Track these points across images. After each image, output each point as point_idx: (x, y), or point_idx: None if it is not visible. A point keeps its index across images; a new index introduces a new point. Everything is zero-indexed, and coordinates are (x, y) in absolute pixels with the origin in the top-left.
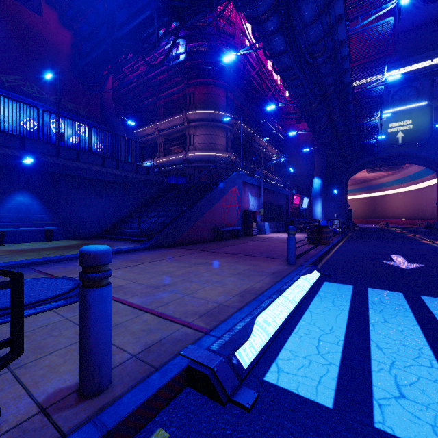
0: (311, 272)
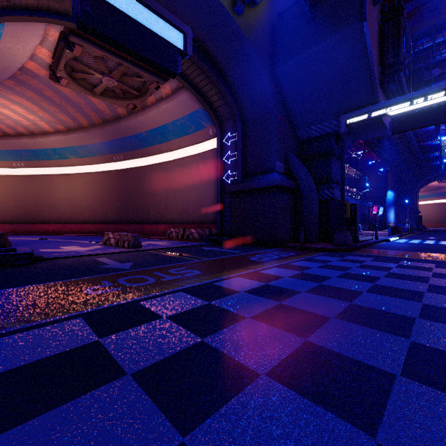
0: (397, 237)
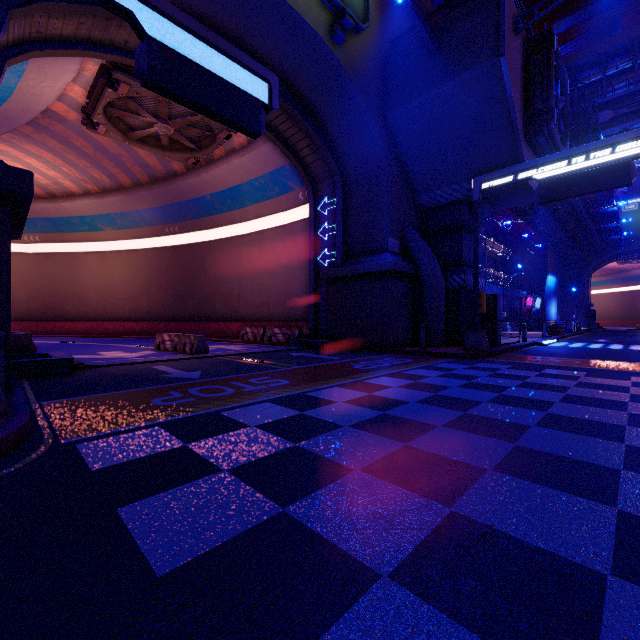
0: (554, 339)
